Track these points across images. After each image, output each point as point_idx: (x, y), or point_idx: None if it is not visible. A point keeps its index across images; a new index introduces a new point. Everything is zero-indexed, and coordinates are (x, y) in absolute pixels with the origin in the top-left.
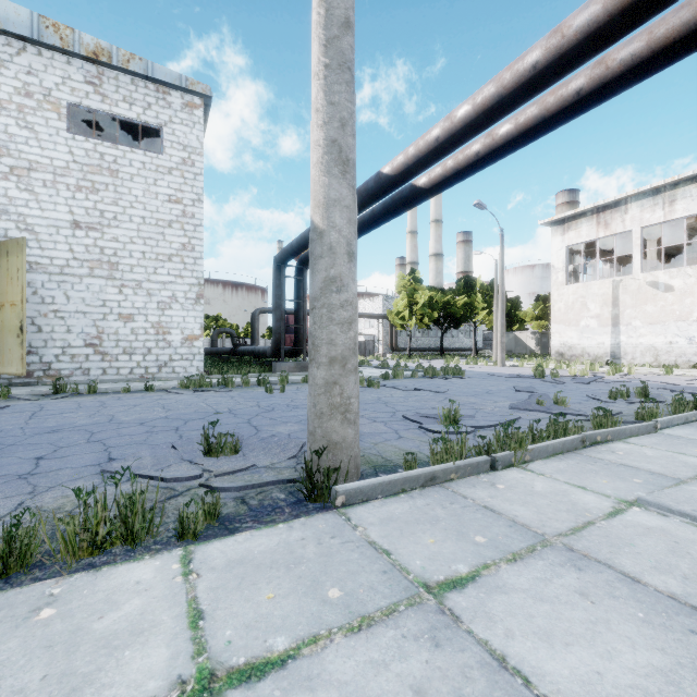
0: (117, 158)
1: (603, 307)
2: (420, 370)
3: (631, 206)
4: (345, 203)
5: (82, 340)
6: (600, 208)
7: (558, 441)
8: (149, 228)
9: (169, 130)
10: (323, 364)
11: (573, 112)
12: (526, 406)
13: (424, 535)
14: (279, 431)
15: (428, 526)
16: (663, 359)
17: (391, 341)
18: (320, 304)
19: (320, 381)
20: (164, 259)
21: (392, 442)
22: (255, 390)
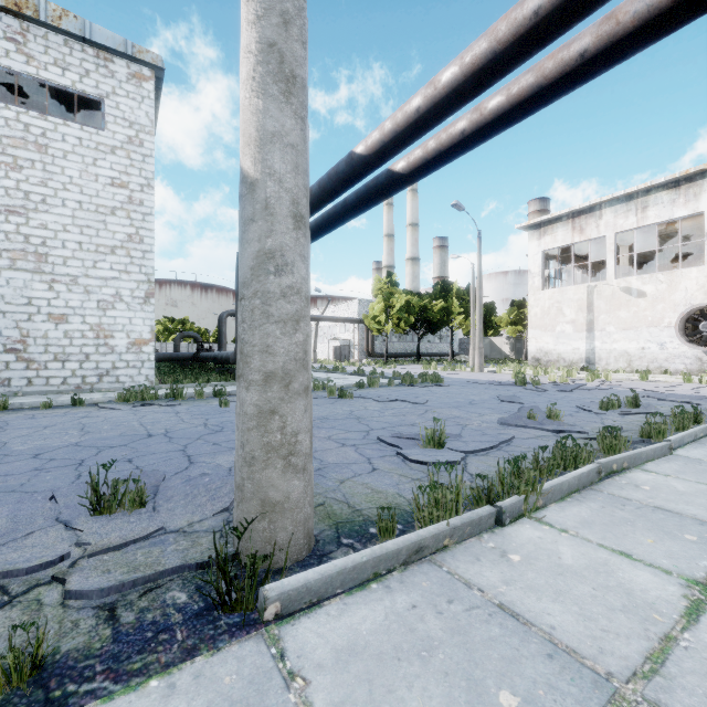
0: (46, 131)
1: (579, 313)
2: (397, 377)
3: (605, 211)
4: (289, 139)
5: (0, 344)
6: (575, 213)
7: (573, 476)
8: (87, 214)
9: (112, 102)
10: (256, 383)
11: (575, 80)
12: (517, 421)
13: (410, 694)
14: (218, 464)
15: (416, 666)
16: (636, 365)
17: (367, 346)
18: (251, 291)
19: (251, 409)
20: (106, 252)
21: (363, 478)
22: (209, 403)
